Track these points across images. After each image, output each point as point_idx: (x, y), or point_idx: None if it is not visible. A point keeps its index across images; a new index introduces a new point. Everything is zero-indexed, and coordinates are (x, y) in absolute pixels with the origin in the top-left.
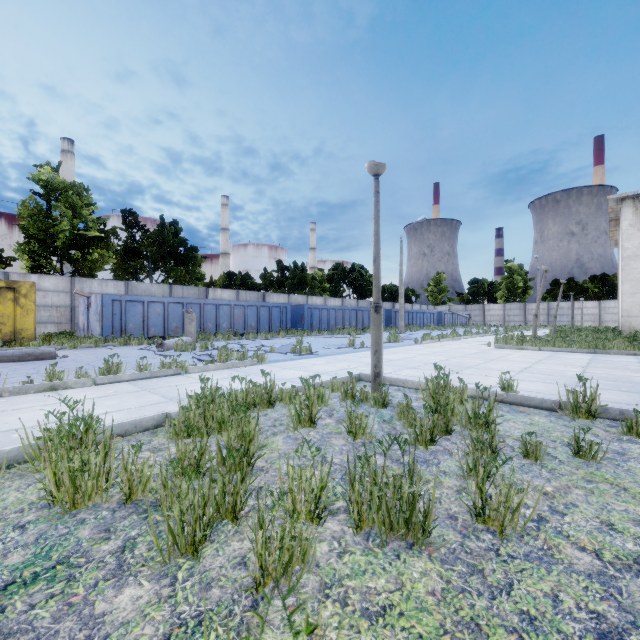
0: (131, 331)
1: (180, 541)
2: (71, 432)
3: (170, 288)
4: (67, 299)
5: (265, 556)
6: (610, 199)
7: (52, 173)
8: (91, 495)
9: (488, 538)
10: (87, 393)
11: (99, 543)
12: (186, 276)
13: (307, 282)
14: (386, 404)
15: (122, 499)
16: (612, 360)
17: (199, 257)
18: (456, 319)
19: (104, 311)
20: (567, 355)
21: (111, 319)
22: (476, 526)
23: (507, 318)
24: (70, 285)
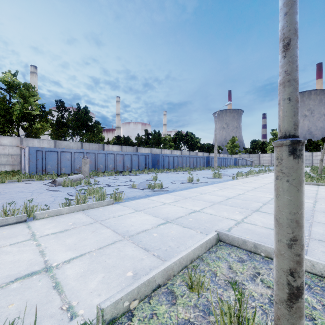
0: (49, 170)
1: None
2: None
3: (81, 144)
4: (18, 150)
5: None
6: None
7: (11, 77)
8: None
9: None
10: None
11: None
12: (92, 138)
13: (161, 141)
14: None
15: None
16: None
17: (100, 127)
18: (244, 162)
19: (30, 157)
20: None
21: (35, 162)
22: None
23: (273, 161)
24: (20, 142)
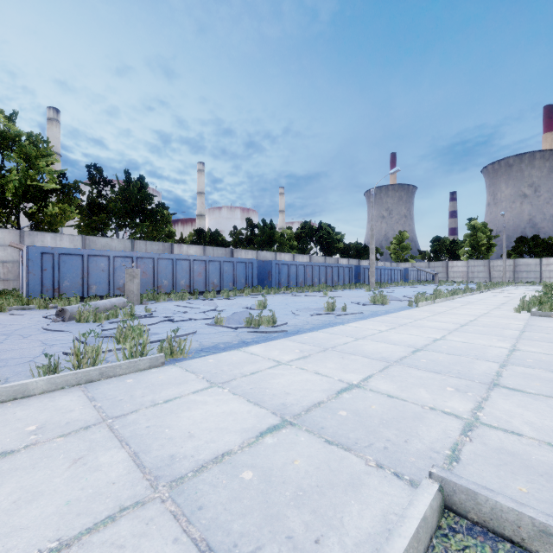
0: (67, 289)
1: None
2: None
3: (132, 243)
4: (15, 254)
5: None
6: None
7: (5, 121)
8: None
9: None
10: None
11: None
12: (153, 232)
13: (275, 239)
14: None
15: None
16: None
17: (166, 213)
18: (421, 275)
19: (30, 266)
20: None
21: (40, 275)
22: None
23: (471, 274)
24: (19, 239)
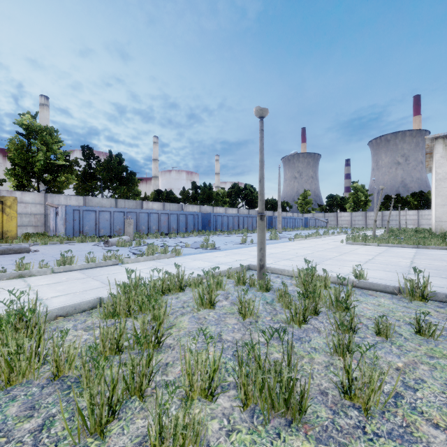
0: (87, 232)
1: (90, 422)
2: (18, 316)
3: (116, 201)
4: (42, 209)
5: (159, 445)
6: (427, 138)
7: (31, 119)
8: (25, 373)
9: (355, 415)
10: (46, 280)
11: (22, 421)
12: (127, 193)
13: (213, 197)
14: (268, 289)
15: (49, 377)
16: (431, 253)
17: (136, 179)
18: (318, 223)
19: (67, 218)
20: (398, 249)
21: (72, 223)
22: (344, 402)
23: (353, 222)
24: (44, 199)
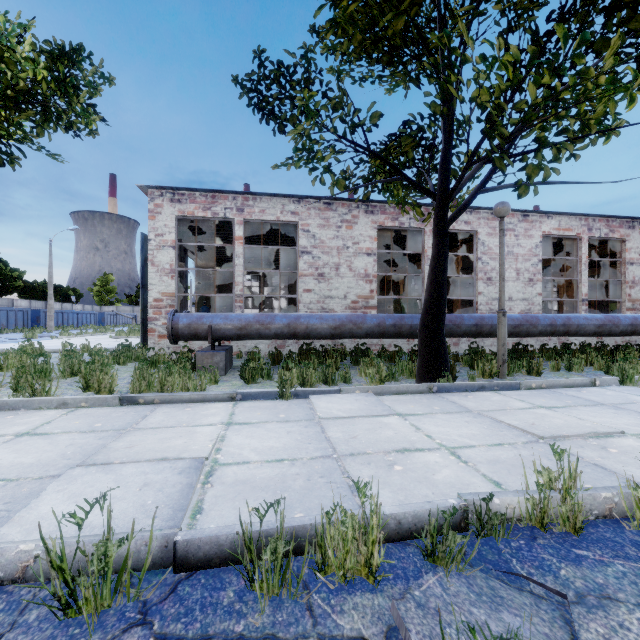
0: None
1: None
2: None
3: None
4: None
5: None
6: None
7: None
8: None
9: None
10: None
11: None
12: None
13: None
14: None
15: None
16: None
17: None
18: (121, 319)
19: None
20: None
21: None
22: None
23: None
24: None
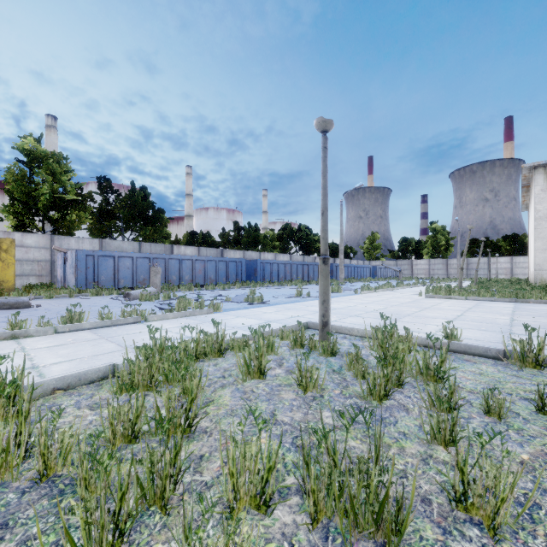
0: (103, 283)
1: None
2: None
3: (139, 245)
4: (47, 254)
5: None
6: (524, 167)
7: (34, 143)
8: None
9: (475, 535)
10: (46, 341)
11: None
12: (154, 235)
13: (260, 240)
14: (334, 353)
15: (33, 478)
16: (534, 308)
17: (165, 218)
18: (388, 272)
19: (78, 265)
20: (492, 304)
21: (85, 272)
22: (456, 514)
23: (432, 272)
24: (50, 242)
